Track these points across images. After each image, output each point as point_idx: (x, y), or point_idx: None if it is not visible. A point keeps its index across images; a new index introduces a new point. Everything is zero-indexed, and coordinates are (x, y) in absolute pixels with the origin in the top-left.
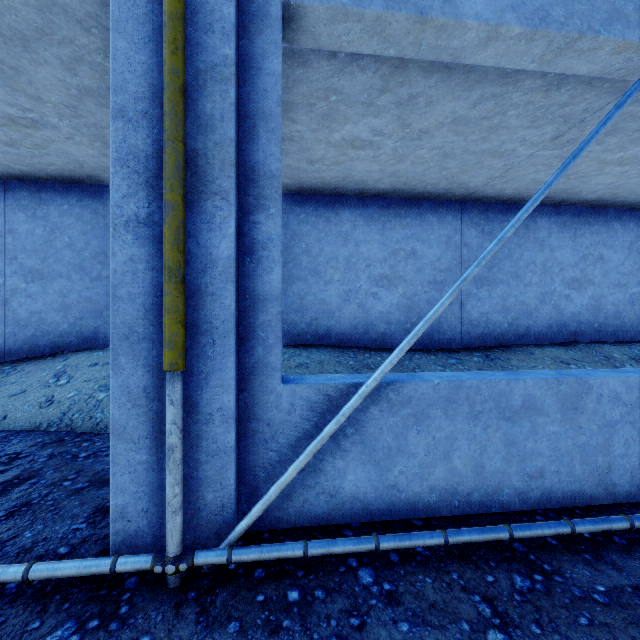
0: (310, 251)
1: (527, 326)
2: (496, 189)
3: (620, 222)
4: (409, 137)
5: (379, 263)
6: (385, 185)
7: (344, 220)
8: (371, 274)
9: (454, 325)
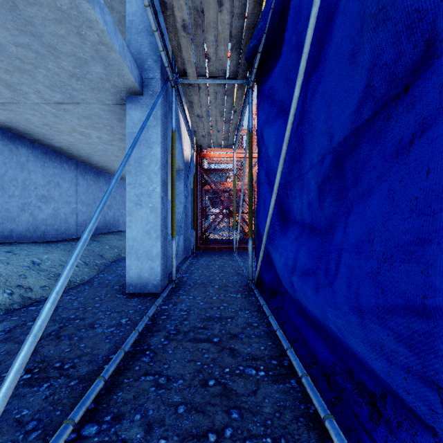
0: None
1: (97, 226)
2: (98, 162)
3: (119, 184)
4: (105, 143)
5: (42, 187)
6: (58, 144)
7: (22, 154)
8: (38, 194)
9: (74, 226)
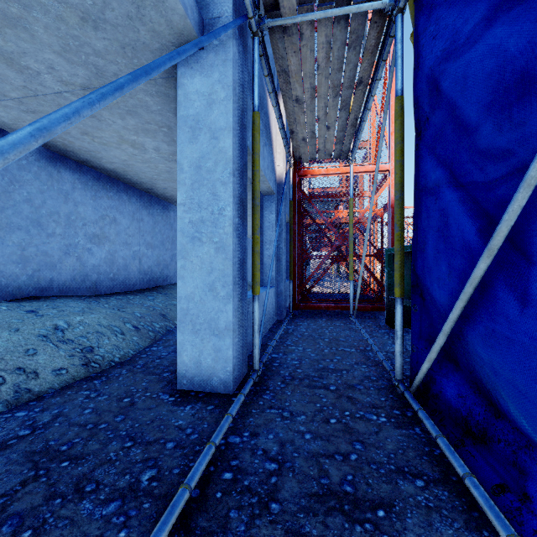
0: (32, 201)
1: (167, 274)
2: (165, 191)
3: None
4: (167, 158)
5: (93, 224)
6: (111, 166)
7: (65, 179)
8: (87, 232)
9: (137, 274)
